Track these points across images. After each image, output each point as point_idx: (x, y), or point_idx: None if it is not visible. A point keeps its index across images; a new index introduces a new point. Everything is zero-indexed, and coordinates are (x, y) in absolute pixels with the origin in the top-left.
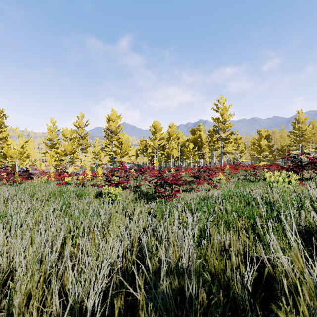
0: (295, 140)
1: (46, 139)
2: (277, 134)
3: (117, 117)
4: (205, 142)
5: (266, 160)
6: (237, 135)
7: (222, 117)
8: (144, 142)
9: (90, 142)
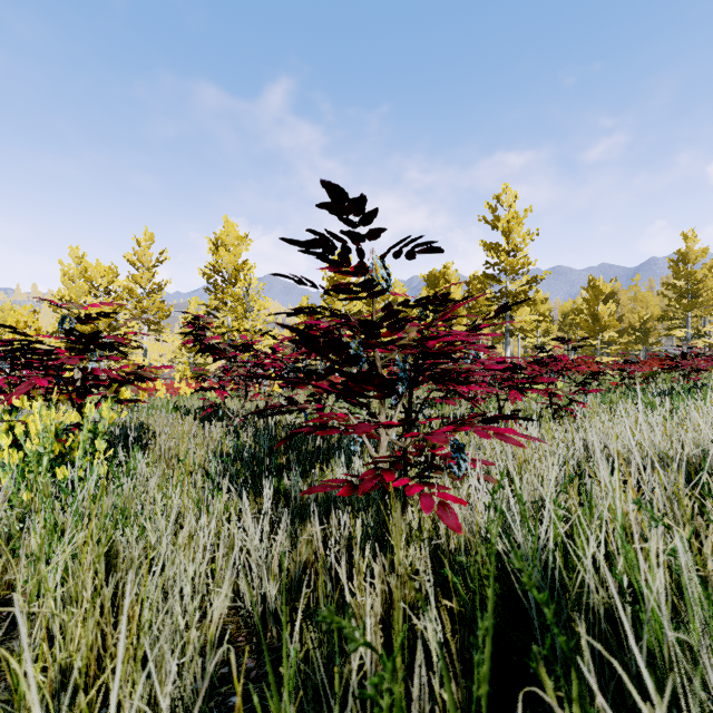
0: (680, 303)
1: (58, 298)
2: (623, 295)
3: (237, 240)
4: (461, 309)
5: (612, 352)
6: (536, 293)
7: (508, 240)
8: (311, 309)
9: (171, 306)
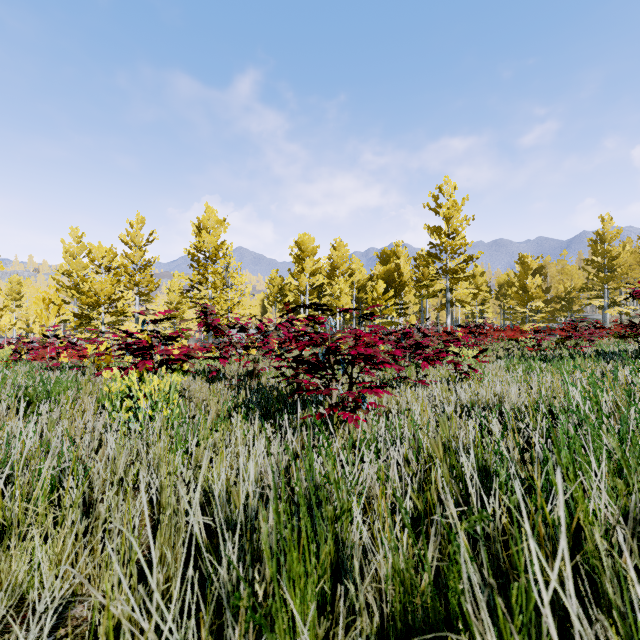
0: (598, 277)
1: (61, 272)
2: (553, 268)
3: (217, 223)
4: (410, 282)
5: (538, 319)
6: (475, 267)
7: (448, 224)
8: (279, 281)
9: (159, 280)
